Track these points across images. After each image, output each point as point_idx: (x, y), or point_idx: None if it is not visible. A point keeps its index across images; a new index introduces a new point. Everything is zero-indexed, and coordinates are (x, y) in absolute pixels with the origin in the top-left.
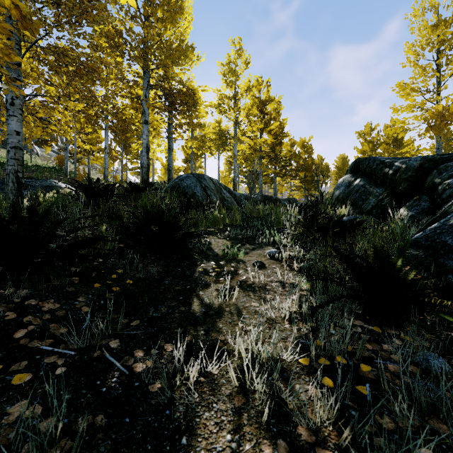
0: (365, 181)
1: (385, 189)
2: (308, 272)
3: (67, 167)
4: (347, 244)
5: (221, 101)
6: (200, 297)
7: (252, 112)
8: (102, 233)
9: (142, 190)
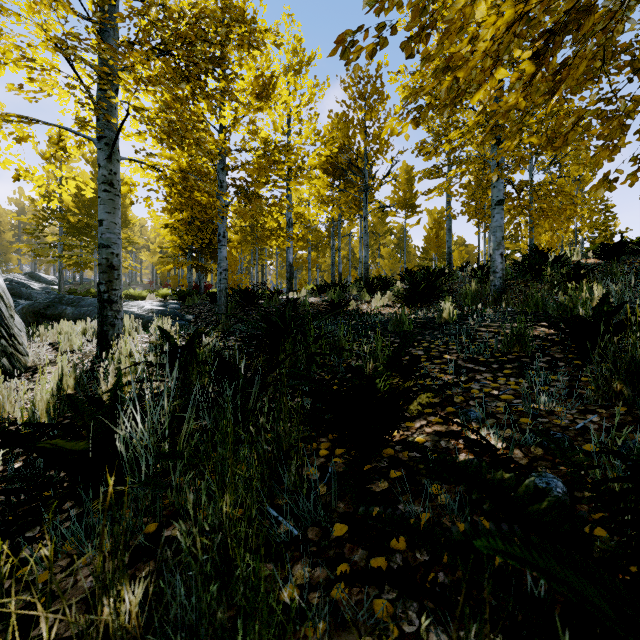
0: None
1: None
2: None
3: None
4: None
5: None
6: None
7: None
8: None
9: None
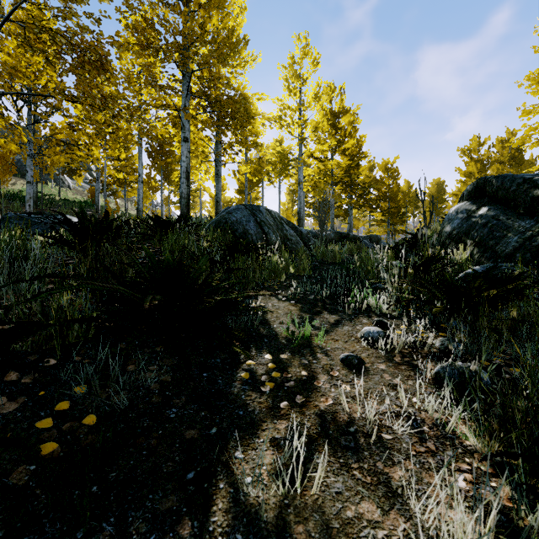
0: (497, 210)
1: (535, 221)
2: (485, 414)
3: (98, 201)
4: (510, 320)
5: (282, 113)
6: (235, 473)
7: (322, 126)
8: (63, 308)
9: (172, 227)
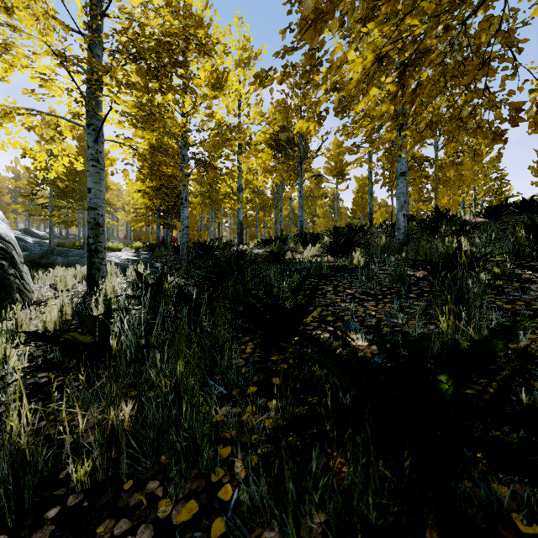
0: None
1: None
2: None
3: None
4: None
5: None
6: None
7: None
8: None
9: None
